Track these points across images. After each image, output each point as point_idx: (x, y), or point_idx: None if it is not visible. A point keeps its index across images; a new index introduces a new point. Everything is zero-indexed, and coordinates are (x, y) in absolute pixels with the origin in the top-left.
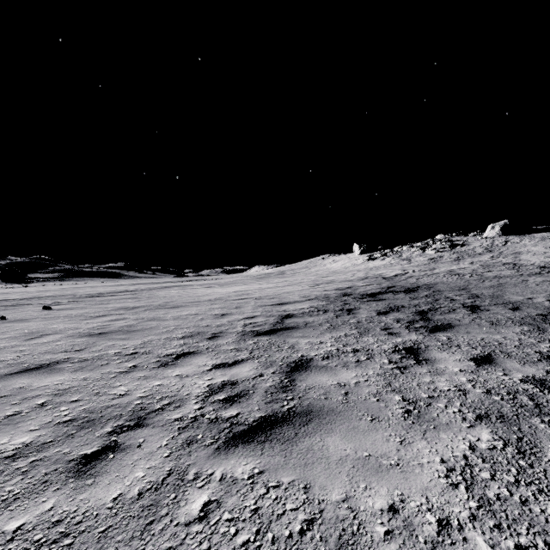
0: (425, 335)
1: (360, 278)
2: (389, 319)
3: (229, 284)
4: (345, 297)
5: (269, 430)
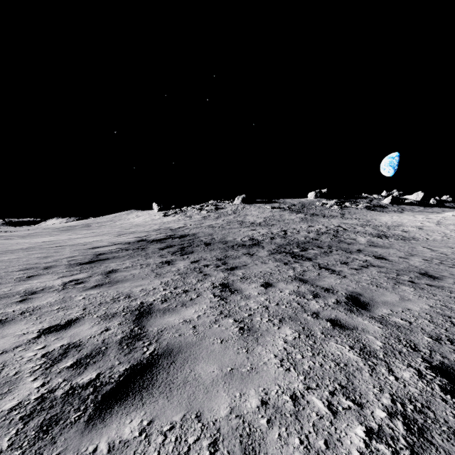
0: (179, 256)
1: (155, 229)
2: (164, 251)
3: (32, 236)
4: (142, 242)
5: (101, 286)
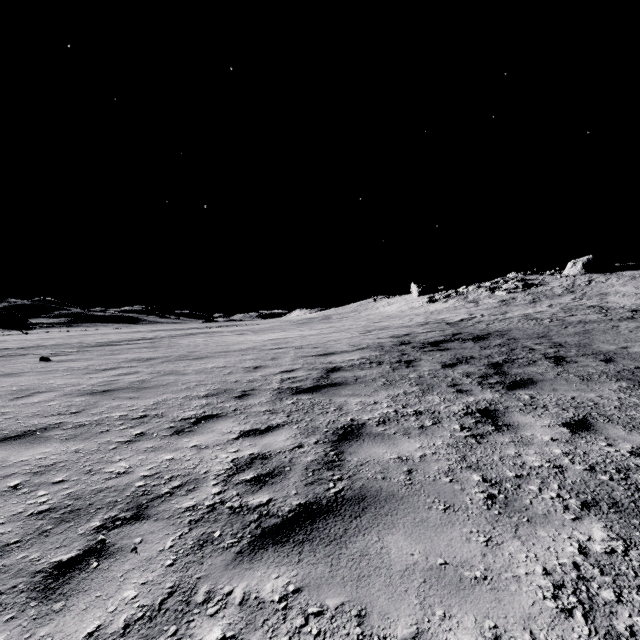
0: (503, 393)
1: (419, 323)
2: (457, 373)
3: (264, 331)
4: (403, 346)
5: (310, 524)
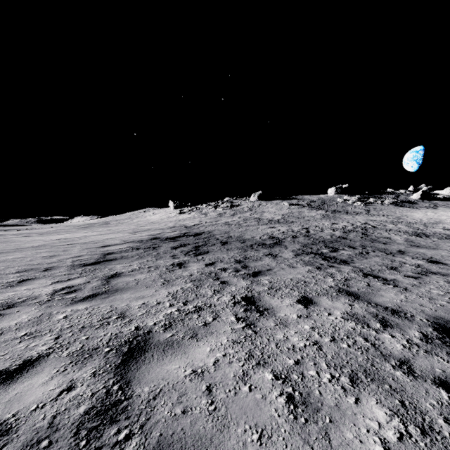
0: (192, 257)
1: (170, 227)
2: (177, 251)
3: (50, 233)
4: (155, 240)
5: (94, 297)
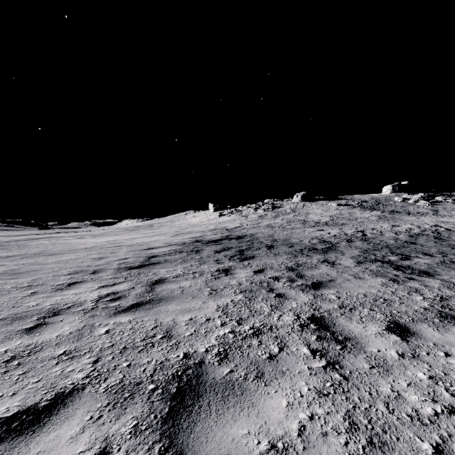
0: (238, 262)
1: (211, 229)
2: (221, 255)
3: (101, 235)
4: (197, 243)
5: (138, 307)
